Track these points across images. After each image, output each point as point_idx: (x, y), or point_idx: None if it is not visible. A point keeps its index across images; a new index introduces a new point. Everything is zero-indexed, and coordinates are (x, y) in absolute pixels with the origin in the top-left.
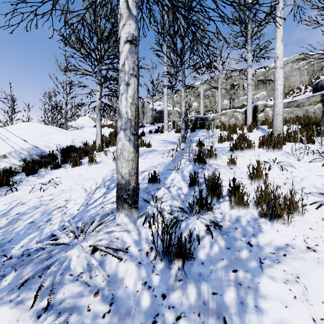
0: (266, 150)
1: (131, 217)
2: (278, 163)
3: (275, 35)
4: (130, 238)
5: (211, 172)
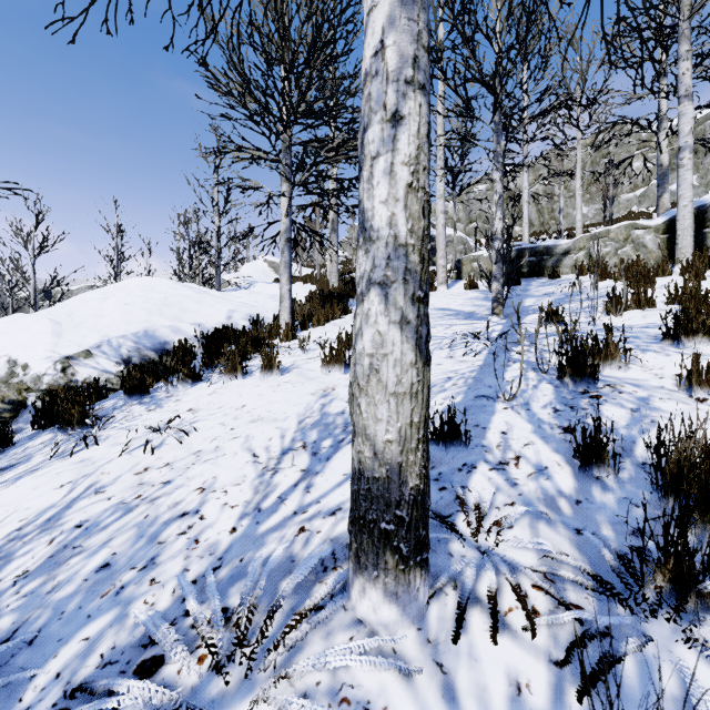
0: None
1: (407, 604)
2: None
3: None
4: None
5: (630, 413)
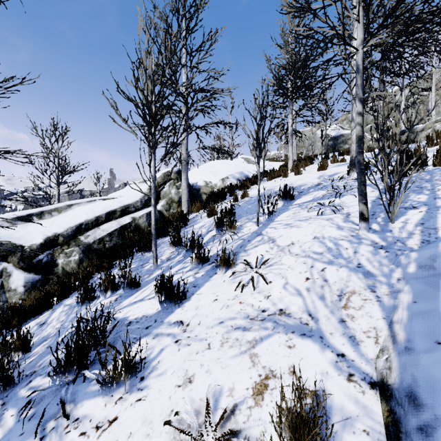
0: None
1: None
2: None
3: None
4: None
5: None
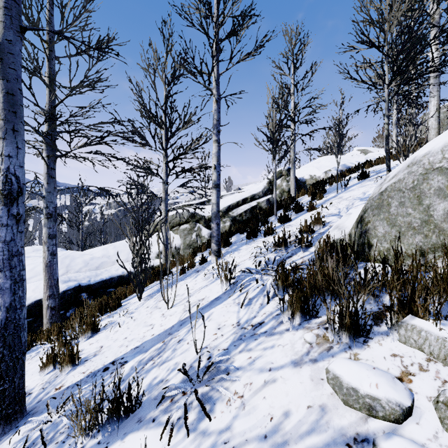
0: None
1: None
2: None
3: None
4: None
5: None
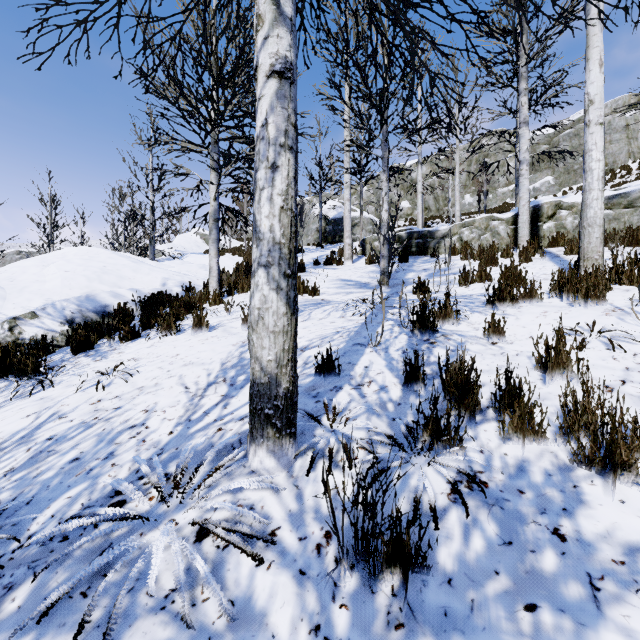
0: (567, 301)
1: (281, 457)
2: (600, 333)
3: (586, 53)
4: (279, 506)
5: (449, 352)
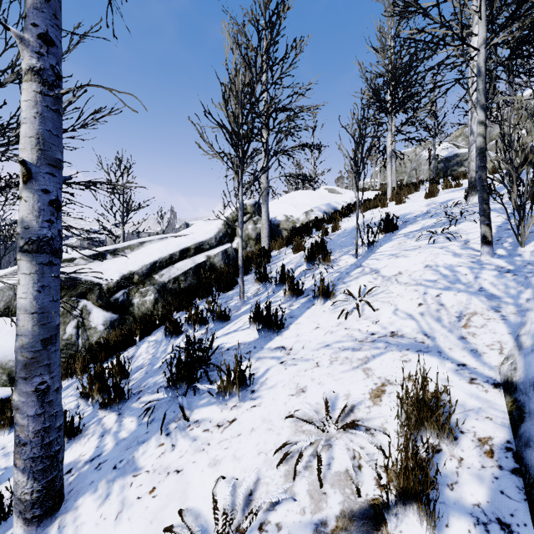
0: None
1: None
2: None
3: None
4: None
5: None
